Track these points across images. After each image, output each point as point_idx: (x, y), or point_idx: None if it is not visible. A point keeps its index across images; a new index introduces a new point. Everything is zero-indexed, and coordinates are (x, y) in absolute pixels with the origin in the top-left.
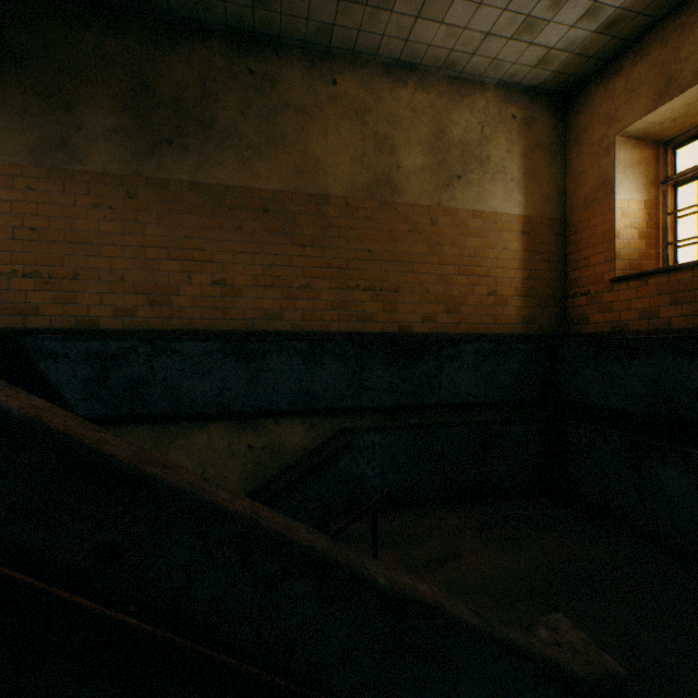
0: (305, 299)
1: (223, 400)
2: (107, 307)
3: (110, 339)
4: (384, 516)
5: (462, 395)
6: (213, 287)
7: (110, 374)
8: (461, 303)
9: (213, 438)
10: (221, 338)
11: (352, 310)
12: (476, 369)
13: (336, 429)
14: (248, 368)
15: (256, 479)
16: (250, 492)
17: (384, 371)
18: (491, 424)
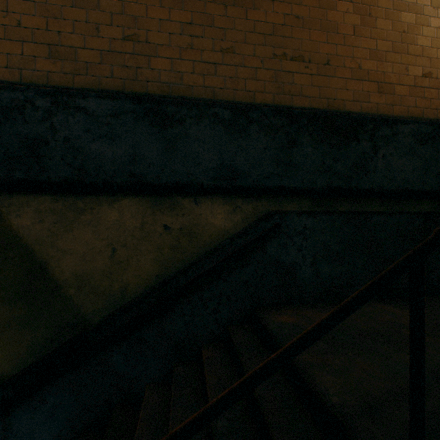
0: (227, 65)
1: (134, 170)
2: (1, 55)
3: (1, 88)
4: (321, 310)
5: (399, 181)
6: (124, 42)
7: (1, 130)
8: (395, 83)
9: (124, 216)
10: (133, 97)
11: (279, 81)
12: (413, 153)
13: (261, 213)
14: (163, 134)
15: (173, 264)
16: (165, 278)
17: (315, 149)
18: (431, 215)
